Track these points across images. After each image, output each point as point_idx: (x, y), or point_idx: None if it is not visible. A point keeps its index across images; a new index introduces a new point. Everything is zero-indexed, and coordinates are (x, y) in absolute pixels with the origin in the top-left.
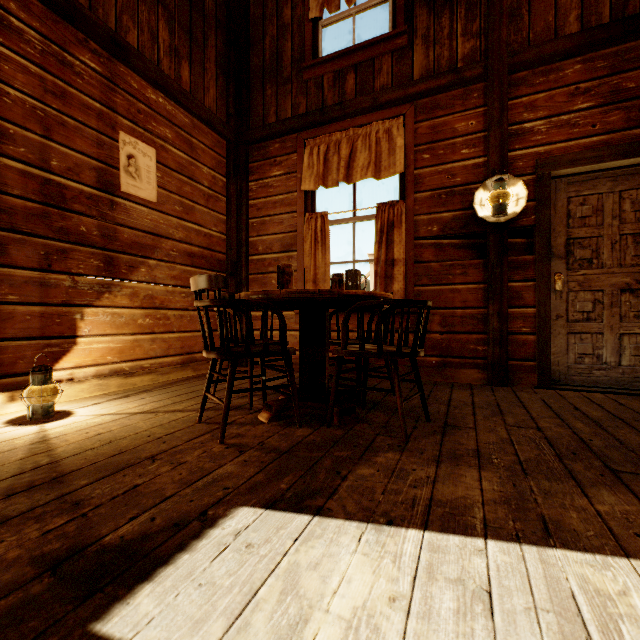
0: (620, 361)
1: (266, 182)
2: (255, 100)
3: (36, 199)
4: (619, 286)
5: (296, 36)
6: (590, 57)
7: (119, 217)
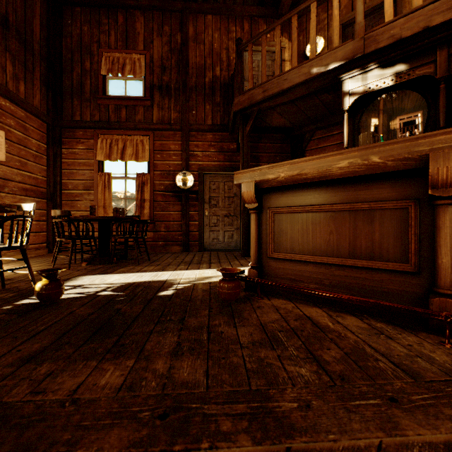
0: (224, 240)
1: (74, 151)
2: (66, 104)
3: None
4: (224, 214)
5: (93, 79)
6: (215, 134)
7: None
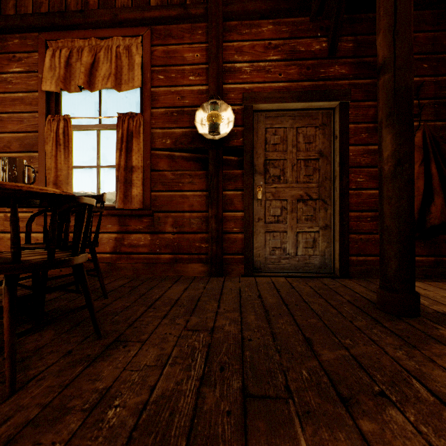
0: (297, 252)
1: (4, 77)
2: None
3: None
4: (296, 197)
5: None
6: (278, 21)
7: None
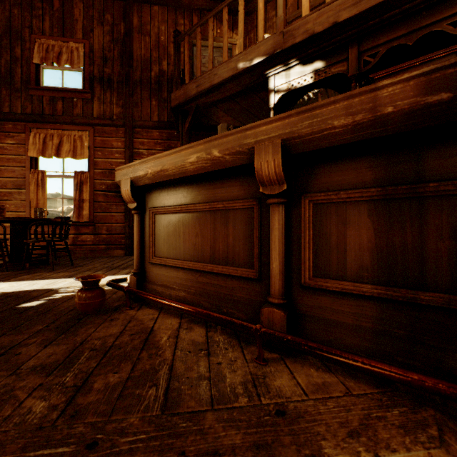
0: None
1: (2, 145)
2: None
3: None
4: None
5: (25, 67)
6: (161, 131)
7: None
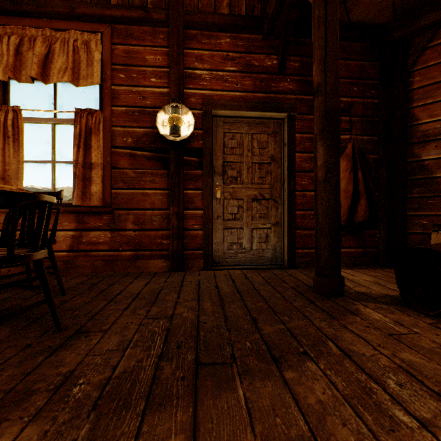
0: (252, 246)
1: None
2: None
3: None
4: (251, 197)
5: None
6: (235, 36)
7: None
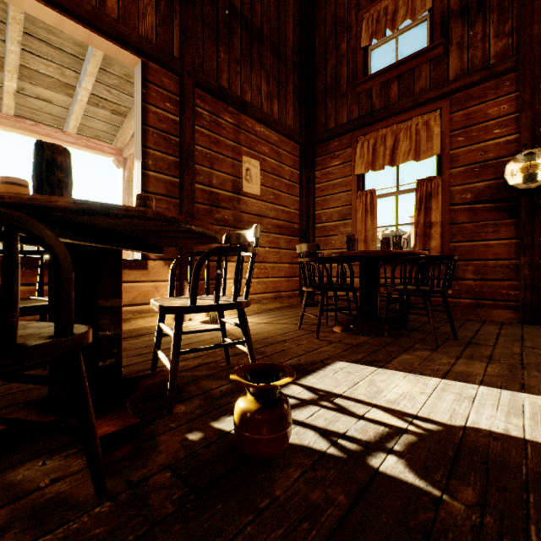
0: None
1: (327, 171)
2: (319, 113)
3: (207, 203)
4: None
5: (350, 62)
6: None
7: (242, 207)
